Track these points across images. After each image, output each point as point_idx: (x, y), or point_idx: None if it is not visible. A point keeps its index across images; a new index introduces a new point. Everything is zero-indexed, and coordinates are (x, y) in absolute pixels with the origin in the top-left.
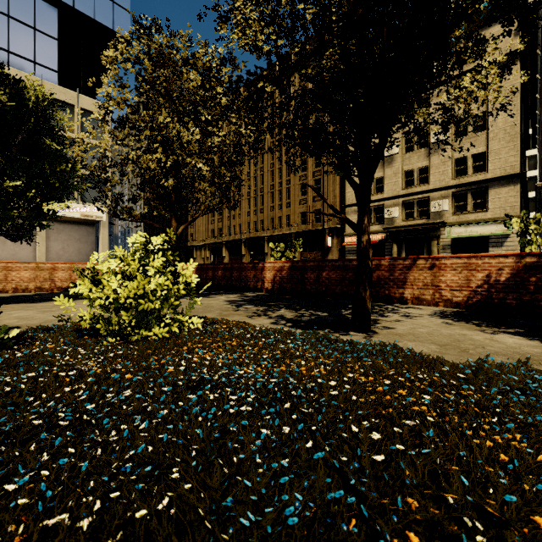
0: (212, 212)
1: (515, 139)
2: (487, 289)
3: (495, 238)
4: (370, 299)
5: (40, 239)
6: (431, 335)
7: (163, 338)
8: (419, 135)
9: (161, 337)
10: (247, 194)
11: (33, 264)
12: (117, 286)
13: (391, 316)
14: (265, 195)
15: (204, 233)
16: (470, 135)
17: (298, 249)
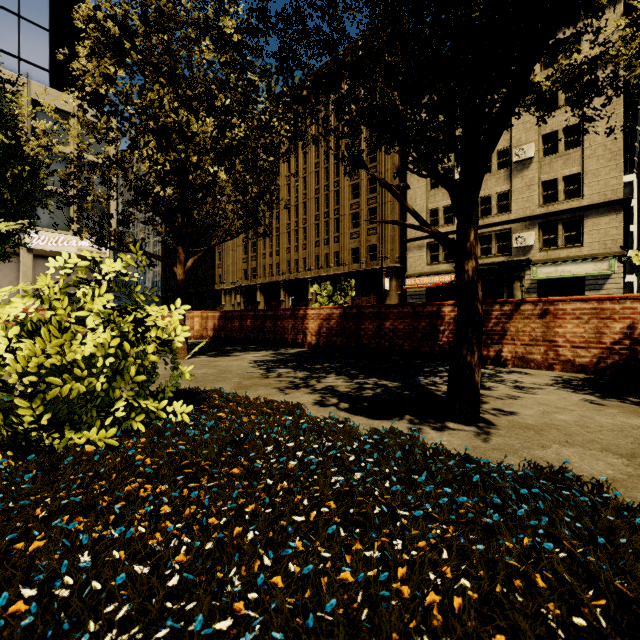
0: (244, 249)
1: (617, 156)
2: (629, 346)
3: (593, 279)
4: (479, 366)
5: (24, 279)
6: (588, 430)
7: (109, 446)
8: (498, 153)
9: (103, 446)
10: (287, 226)
11: None
12: (7, 350)
13: (496, 387)
14: (308, 227)
15: (235, 274)
16: (561, 152)
17: (350, 292)
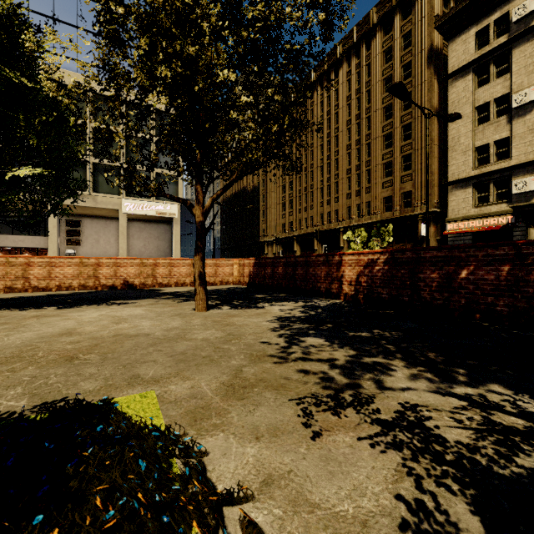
0: (283, 206)
1: None
2: None
3: None
4: None
5: (122, 237)
6: None
7: None
8: None
9: None
10: (320, 183)
11: (77, 259)
12: None
13: None
14: (340, 181)
15: (275, 228)
16: None
17: (387, 238)
